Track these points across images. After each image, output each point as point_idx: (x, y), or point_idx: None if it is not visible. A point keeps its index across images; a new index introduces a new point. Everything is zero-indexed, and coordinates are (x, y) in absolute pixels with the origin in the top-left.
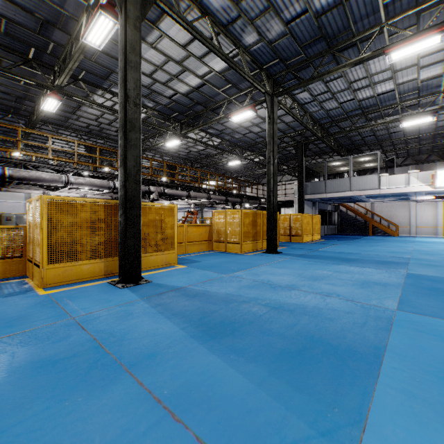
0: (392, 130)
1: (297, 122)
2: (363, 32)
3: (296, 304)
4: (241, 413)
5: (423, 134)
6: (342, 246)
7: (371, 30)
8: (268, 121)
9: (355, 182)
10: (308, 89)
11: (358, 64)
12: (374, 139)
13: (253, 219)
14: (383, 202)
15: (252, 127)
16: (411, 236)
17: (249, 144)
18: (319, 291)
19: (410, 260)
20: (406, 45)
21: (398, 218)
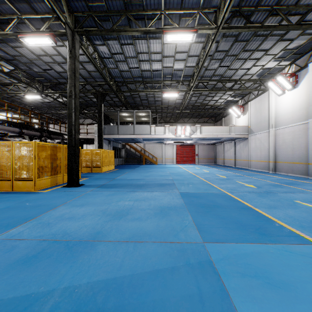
0: (156, 99)
1: (98, 73)
2: (150, 11)
3: (106, 283)
4: None
5: (170, 105)
6: (131, 173)
7: (155, 12)
8: (69, 55)
9: (137, 129)
10: (107, 45)
11: (144, 39)
12: (147, 102)
13: (52, 153)
14: (150, 144)
15: (53, 64)
16: (163, 164)
17: (51, 82)
18: (129, 236)
19: (174, 181)
20: (176, 32)
21: (157, 154)
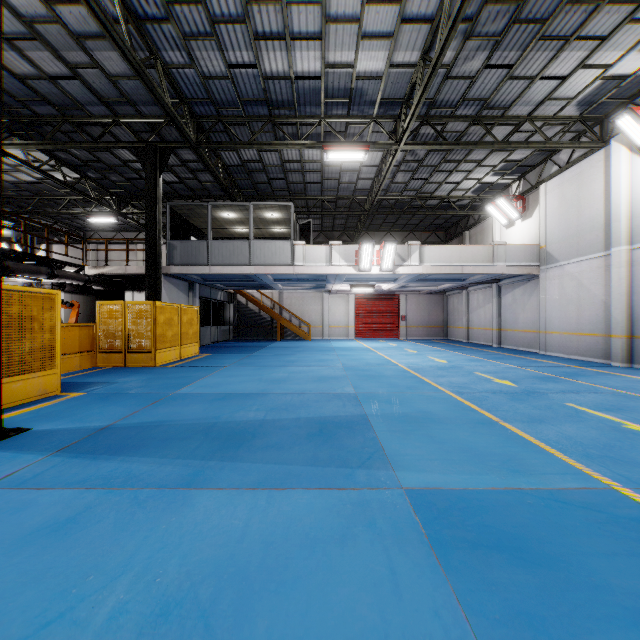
0: (309, 176)
1: (140, 86)
2: None
3: None
4: None
5: (342, 197)
6: (234, 371)
7: None
8: None
9: (259, 251)
10: None
11: None
12: (286, 188)
13: None
14: (294, 292)
15: None
16: (325, 340)
17: (14, 115)
18: None
19: (363, 405)
20: None
21: (311, 315)
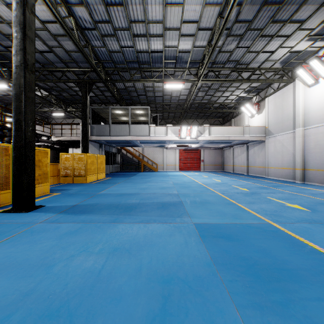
0: (157, 94)
1: (80, 55)
2: None
3: None
4: None
5: (172, 103)
6: (123, 185)
7: None
8: (15, 0)
9: (133, 129)
10: (87, 5)
11: None
12: (146, 99)
13: None
14: (149, 148)
15: None
16: (164, 171)
17: None
18: None
19: (180, 197)
20: None
21: (157, 159)
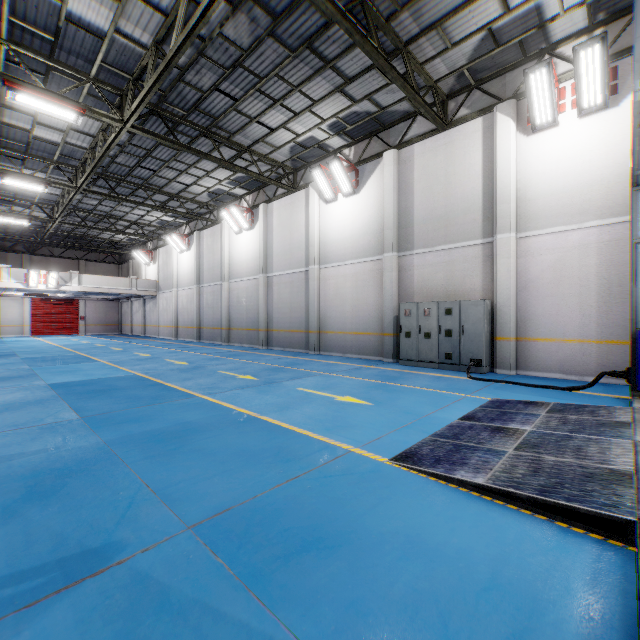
0: None
1: None
2: None
3: None
4: (2, 386)
5: (15, 225)
6: None
7: None
8: None
9: None
10: None
11: None
12: None
13: None
14: None
15: None
16: None
17: None
18: None
19: (18, 352)
20: (20, 180)
21: None
